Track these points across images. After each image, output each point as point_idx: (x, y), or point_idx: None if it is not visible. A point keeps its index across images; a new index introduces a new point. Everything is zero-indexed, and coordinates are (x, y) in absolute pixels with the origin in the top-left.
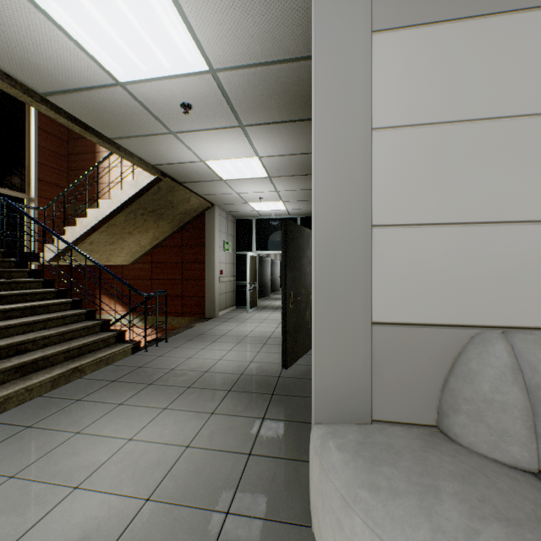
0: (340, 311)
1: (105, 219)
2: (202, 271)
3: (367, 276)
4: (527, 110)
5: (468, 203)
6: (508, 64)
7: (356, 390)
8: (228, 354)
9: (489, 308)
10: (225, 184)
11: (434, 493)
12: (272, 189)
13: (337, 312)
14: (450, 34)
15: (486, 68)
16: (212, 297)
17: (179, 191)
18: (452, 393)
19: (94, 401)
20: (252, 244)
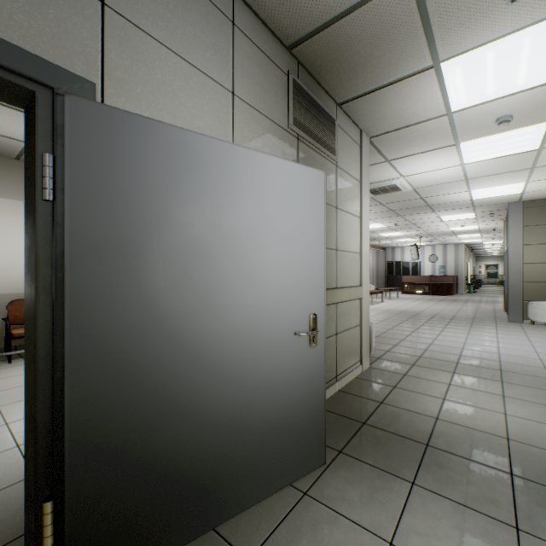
0: None
1: None
2: None
3: None
4: None
5: None
6: None
7: None
8: None
9: None
10: None
11: None
12: None
13: None
14: None
15: None
16: None
17: None
18: None
19: None
20: None
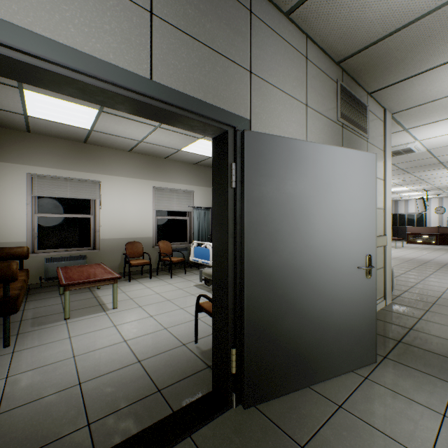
0: None
1: None
2: None
3: None
4: None
5: None
6: None
7: None
8: None
9: None
10: None
11: None
12: None
13: None
14: None
15: None
16: None
17: None
18: None
19: None
20: None
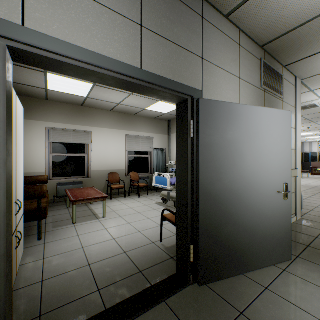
0: None
1: None
2: None
3: None
4: None
5: None
6: None
7: None
8: None
9: None
10: None
11: None
12: None
13: None
14: None
15: None
16: None
17: None
18: None
19: None
20: None
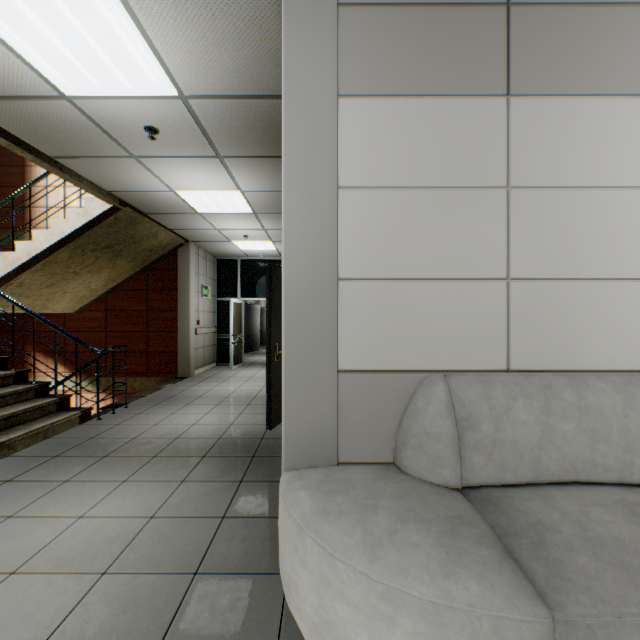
0: (309, 360)
1: (41, 255)
2: (174, 321)
3: (333, 327)
4: (466, 183)
5: (421, 261)
6: (452, 141)
7: (324, 436)
8: (205, 418)
9: (437, 354)
10: (202, 218)
11: (372, 509)
12: (259, 227)
13: (306, 361)
14: (406, 108)
15: (435, 142)
16: (187, 352)
17: (143, 224)
18: (404, 430)
19: (30, 481)
20: (237, 289)
